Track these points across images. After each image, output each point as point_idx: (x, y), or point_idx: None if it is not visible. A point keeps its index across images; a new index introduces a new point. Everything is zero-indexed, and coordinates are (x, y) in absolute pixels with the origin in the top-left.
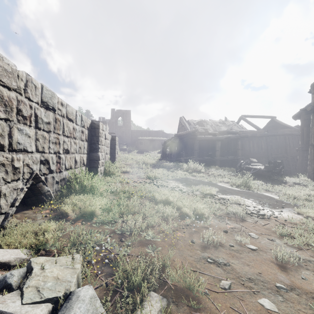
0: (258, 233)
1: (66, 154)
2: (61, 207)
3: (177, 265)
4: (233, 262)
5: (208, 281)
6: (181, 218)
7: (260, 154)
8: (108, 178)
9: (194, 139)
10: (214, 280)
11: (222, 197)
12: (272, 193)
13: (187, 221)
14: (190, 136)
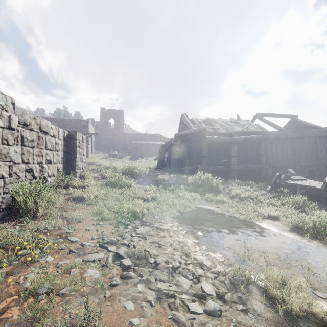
0: None
1: None
2: None
3: None
4: None
5: None
6: None
7: (286, 161)
8: None
9: (200, 142)
10: None
11: None
12: None
13: None
14: (195, 137)
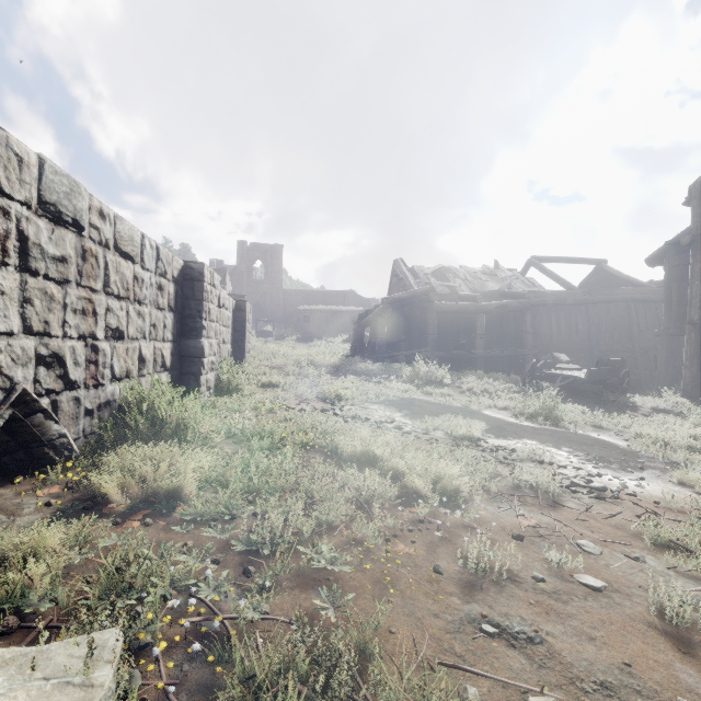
0: (599, 540)
1: (116, 341)
2: (88, 479)
3: (401, 655)
4: (550, 630)
5: (491, 699)
6: (403, 501)
7: (574, 343)
8: (225, 401)
9: (425, 310)
10: (507, 695)
11: (498, 444)
12: (609, 433)
13: (419, 510)
14: (418, 302)
